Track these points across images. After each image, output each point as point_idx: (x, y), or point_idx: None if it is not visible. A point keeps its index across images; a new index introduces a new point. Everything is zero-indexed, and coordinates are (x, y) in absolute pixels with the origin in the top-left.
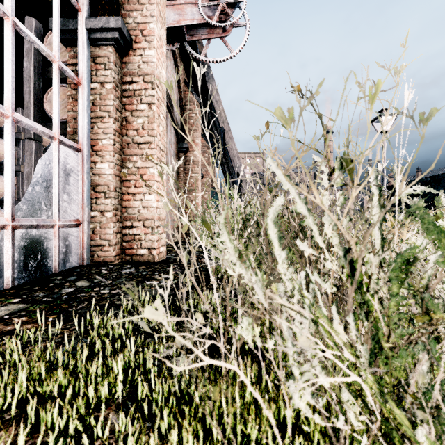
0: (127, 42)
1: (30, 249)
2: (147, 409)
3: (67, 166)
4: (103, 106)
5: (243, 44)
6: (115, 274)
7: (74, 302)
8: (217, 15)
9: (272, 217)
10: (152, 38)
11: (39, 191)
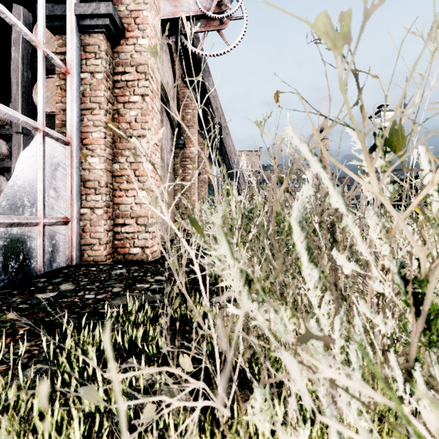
0: (119, 30)
1: (11, 249)
2: None
3: (53, 160)
4: (94, 97)
5: (241, 38)
6: (103, 276)
7: (53, 310)
8: (214, 6)
9: (298, 216)
10: (146, 26)
11: (22, 186)
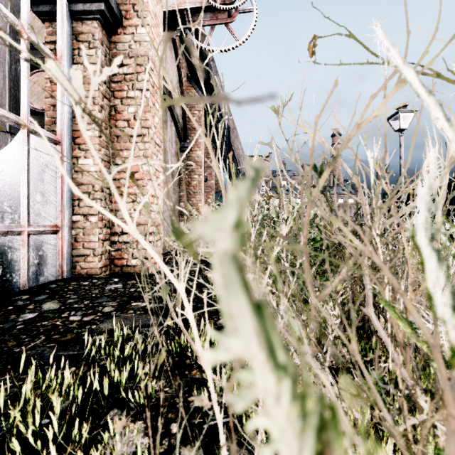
0: (116, 17)
1: None
2: None
3: (40, 161)
4: (87, 91)
5: (250, 32)
6: (95, 292)
7: (27, 337)
8: None
9: (427, 222)
10: (145, 14)
11: (1, 190)
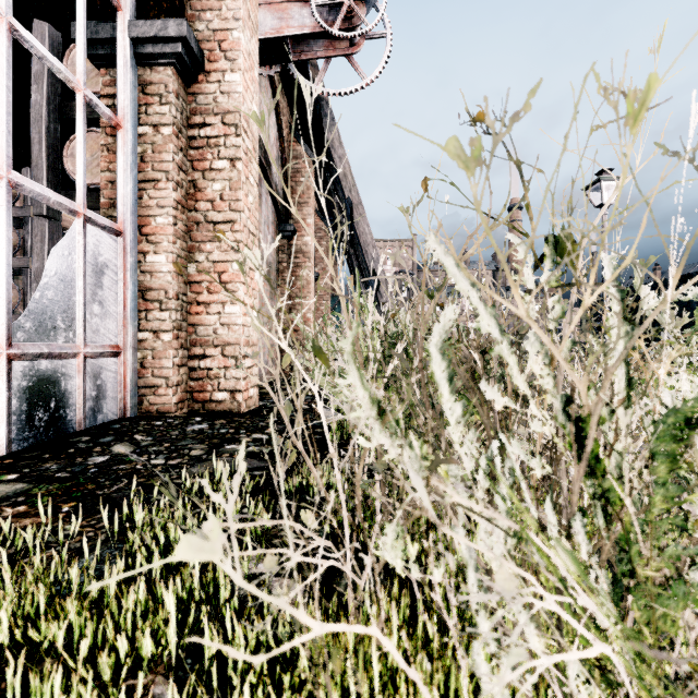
0: (196, 61)
1: (38, 393)
2: (219, 672)
3: (98, 259)
4: (158, 163)
5: (382, 67)
6: (175, 433)
7: (107, 480)
8: (340, 20)
9: (438, 342)
10: (237, 54)
11: (53, 299)
